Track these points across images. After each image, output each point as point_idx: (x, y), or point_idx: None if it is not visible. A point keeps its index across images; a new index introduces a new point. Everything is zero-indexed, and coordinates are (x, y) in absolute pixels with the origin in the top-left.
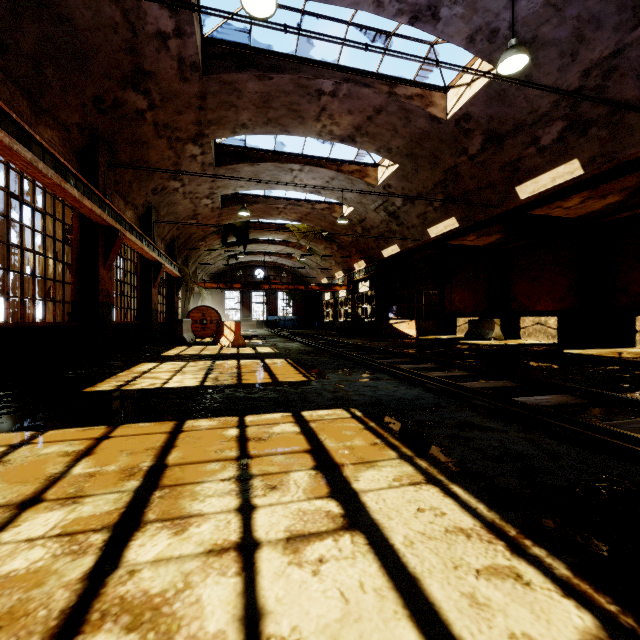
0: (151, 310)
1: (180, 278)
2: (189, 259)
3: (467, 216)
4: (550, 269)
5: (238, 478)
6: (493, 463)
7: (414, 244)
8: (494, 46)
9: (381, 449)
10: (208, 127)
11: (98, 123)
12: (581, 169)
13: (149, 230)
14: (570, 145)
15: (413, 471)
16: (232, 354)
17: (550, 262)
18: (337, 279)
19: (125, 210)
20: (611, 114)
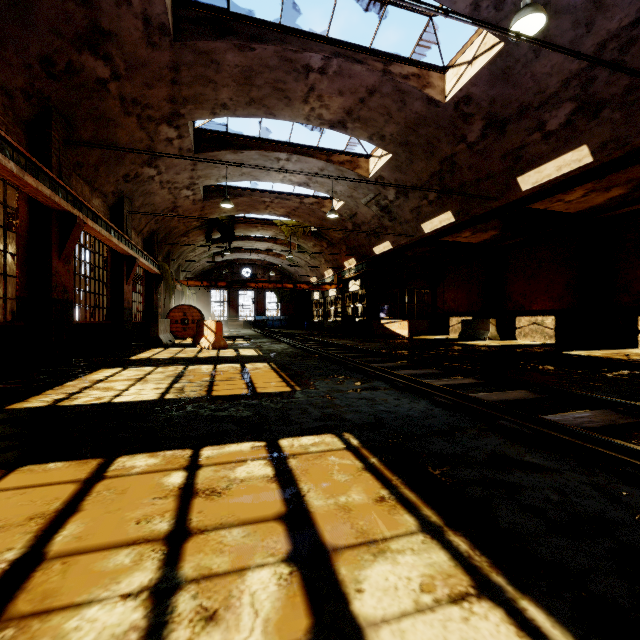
0: (123, 309)
1: (159, 275)
2: (171, 255)
3: (464, 210)
4: (547, 267)
5: (154, 590)
6: (568, 540)
7: (407, 240)
8: (501, 14)
9: (391, 511)
10: (184, 106)
11: (49, 91)
12: (590, 156)
13: (121, 221)
14: (579, 130)
15: (449, 563)
16: (210, 357)
17: (547, 260)
18: (327, 278)
19: (91, 197)
20: (627, 93)
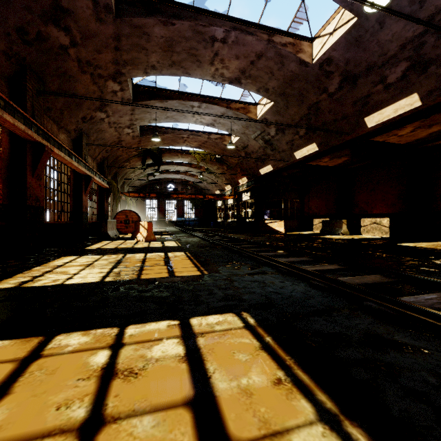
0: (82, 213)
1: (109, 189)
2: (117, 175)
3: (325, 142)
4: (384, 183)
5: None
6: None
7: (283, 164)
8: None
9: (289, 395)
10: (124, 67)
11: (25, 53)
12: (419, 101)
13: (80, 150)
14: (411, 82)
15: None
16: (143, 248)
17: (384, 178)
18: (226, 191)
19: (58, 133)
20: None
